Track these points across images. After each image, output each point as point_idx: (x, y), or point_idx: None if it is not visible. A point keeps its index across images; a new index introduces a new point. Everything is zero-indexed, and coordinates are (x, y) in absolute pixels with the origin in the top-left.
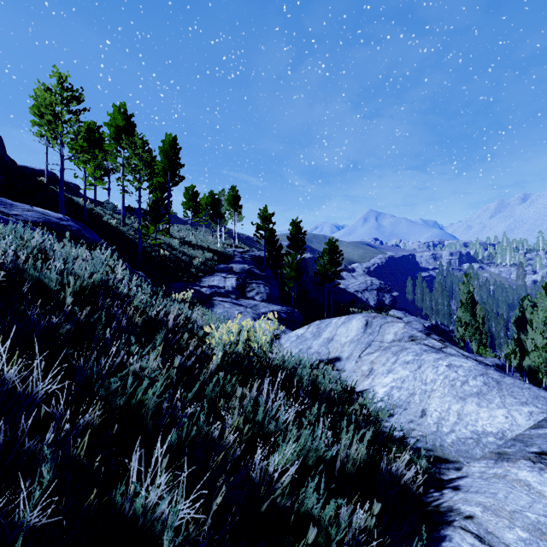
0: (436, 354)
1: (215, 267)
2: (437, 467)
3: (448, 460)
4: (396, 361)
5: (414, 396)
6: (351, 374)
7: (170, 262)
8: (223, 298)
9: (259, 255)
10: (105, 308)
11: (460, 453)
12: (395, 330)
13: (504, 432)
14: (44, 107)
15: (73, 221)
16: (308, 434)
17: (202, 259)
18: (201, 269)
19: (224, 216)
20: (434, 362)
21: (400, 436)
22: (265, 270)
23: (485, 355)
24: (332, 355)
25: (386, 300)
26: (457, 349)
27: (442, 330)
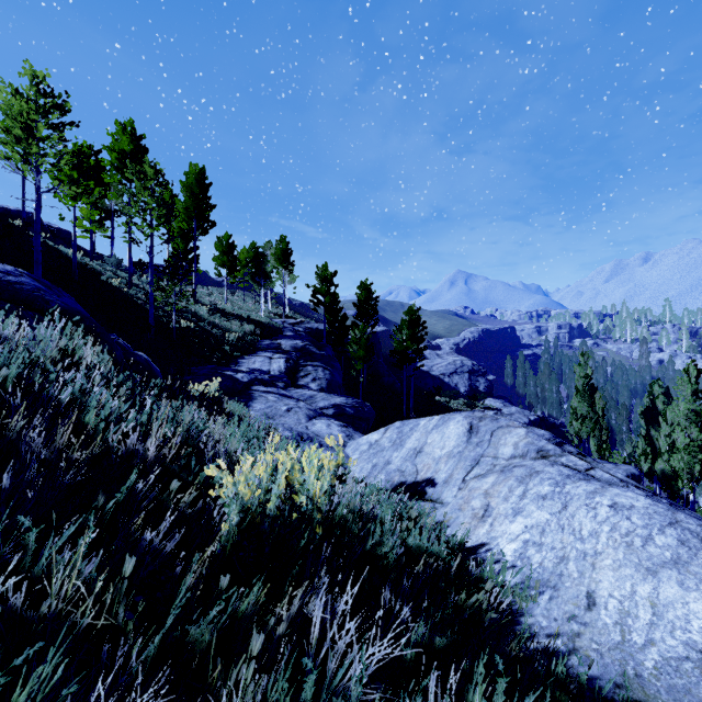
0: (586, 483)
1: (258, 343)
2: None
3: None
4: (524, 493)
5: (566, 562)
6: (456, 514)
7: (195, 337)
8: (266, 388)
9: (317, 327)
10: (14, 433)
11: (676, 694)
12: (514, 440)
13: None
14: (11, 117)
15: (30, 277)
16: None
17: (239, 333)
18: (237, 347)
19: (270, 276)
20: (588, 499)
21: (558, 649)
22: (324, 348)
23: (612, 460)
24: (422, 476)
25: (481, 386)
26: (606, 468)
27: (551, 424)
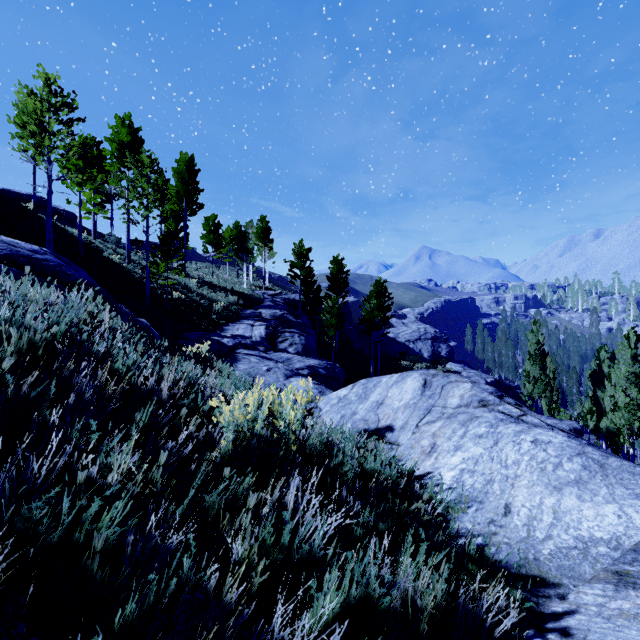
0: (516, 425)
1: (241, 312)
2: (533, 593)
3: (547, 582)
4: (465, 433)
5: (492, 484)
6: (408, 451)
7: (185, 307)
8: (249, 351)
9: (293, 298)
10: (68, 372)
11: (563, 571)
12: (460, 392)
13: (619, 538)
14: (27, 115)
15: (52, 255)
16: (356, 561)
17: (224, 303)
18: (223, 315)
19: (252, 252)
20: (515, 437)
21: (478, 543)
22: (300, 316)
23: (559, 417)
24: (383, 424)
25: (442, 351)
26: (538, 415)
27: (506, 386)
